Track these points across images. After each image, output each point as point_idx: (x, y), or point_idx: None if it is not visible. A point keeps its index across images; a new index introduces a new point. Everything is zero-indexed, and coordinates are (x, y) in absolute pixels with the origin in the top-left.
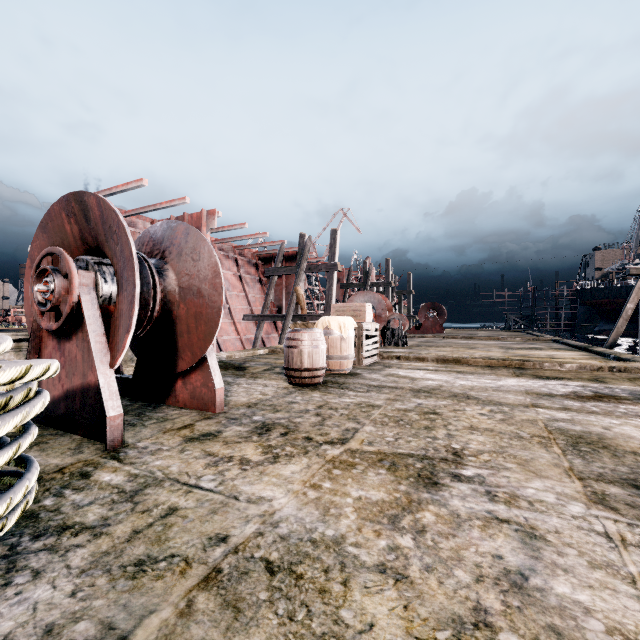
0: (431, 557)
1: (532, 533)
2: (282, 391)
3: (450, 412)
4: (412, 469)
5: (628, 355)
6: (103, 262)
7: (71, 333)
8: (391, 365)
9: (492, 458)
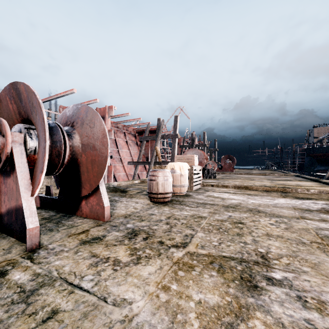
0: None
1: None
2: (146, 206)
3: (250, 222)
4: (235, 271)
5: None
6: (31, 127)
7: (10, 172)
8: (209, 190)
9: (290, 261)
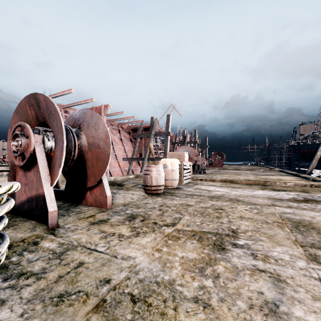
0: (223, 293)
1: (278, 278)
2: (141, 197)
3: (229, 208)
4: (210, 240)
5: (319, 178)
6: (47, 130)
7: (31, 167)
8: (197, 183)
9: (253, 234)
